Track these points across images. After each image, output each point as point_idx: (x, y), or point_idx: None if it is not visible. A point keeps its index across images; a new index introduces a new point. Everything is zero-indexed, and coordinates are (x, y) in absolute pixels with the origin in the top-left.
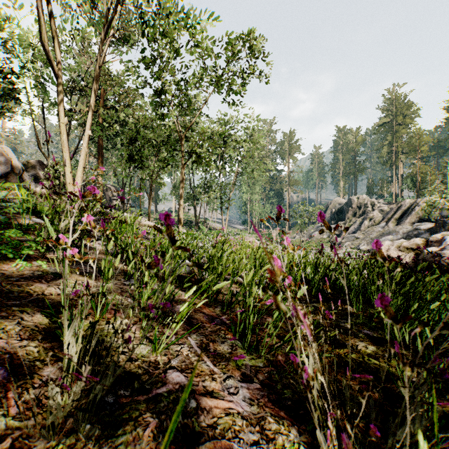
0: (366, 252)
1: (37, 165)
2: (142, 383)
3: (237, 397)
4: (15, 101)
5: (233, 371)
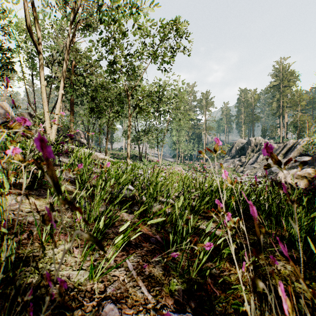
0: (261, 177)
1: (27, 116)
2: None
3: None
4: (11, 70)
5: (166, 298)
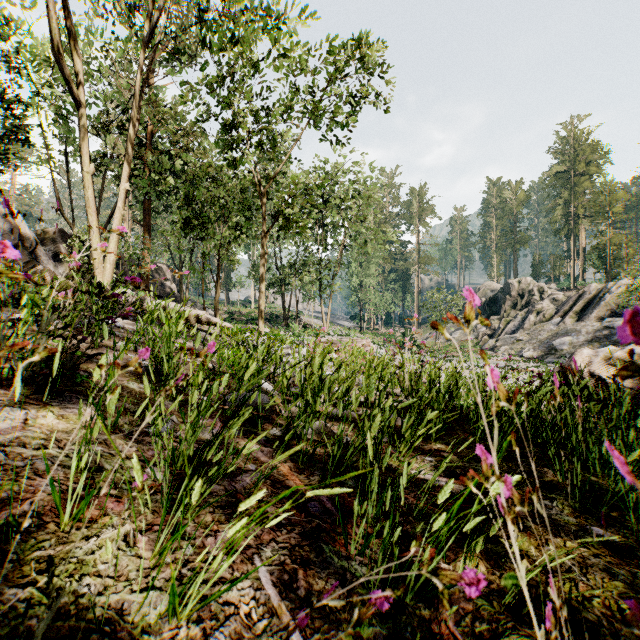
0: (532, 360)
1: (57, 235)
2: None
3: None
4: (23, 142)
5: None
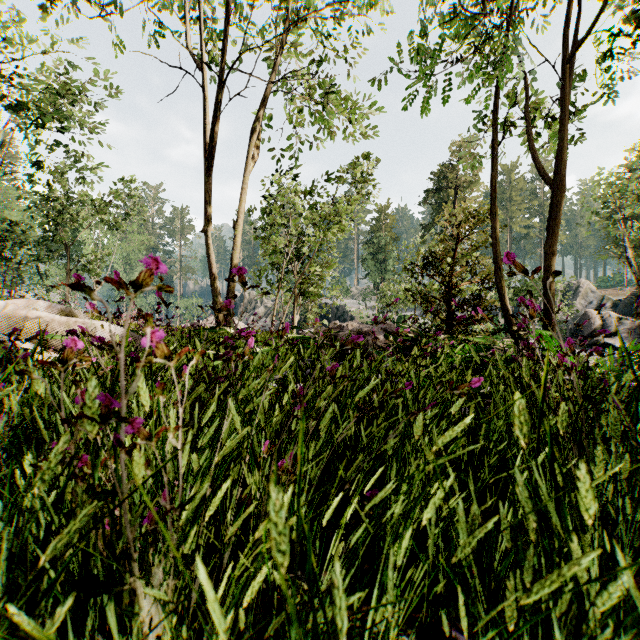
0: None
1: None
2: None
3: None
4: None
5: None
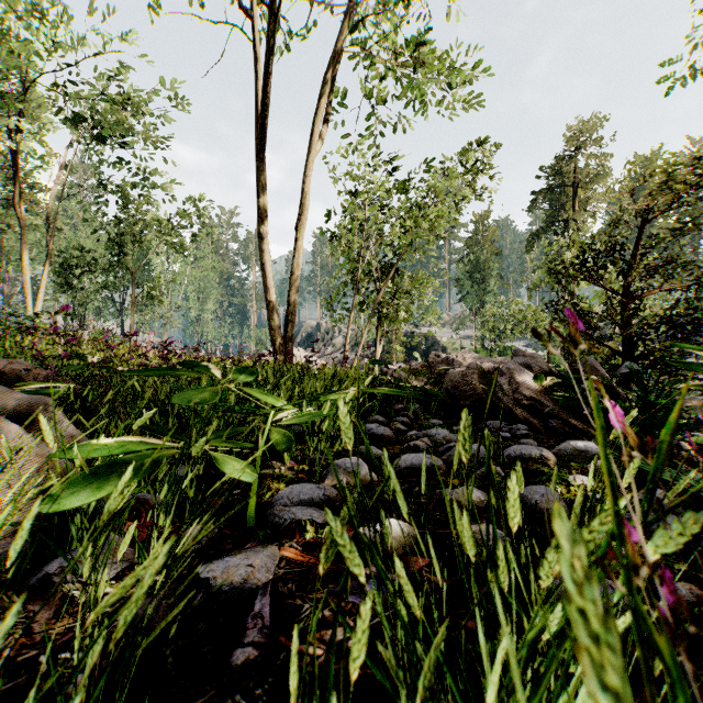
0: None
1: None
2: None
3: None
4: None
5: None
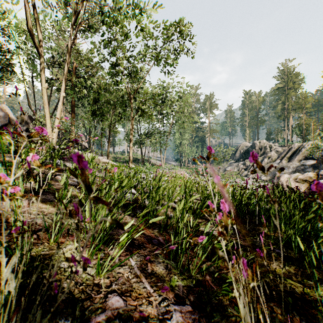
0: (266, 181)
1: (27, 118)
2: (83, 309)
3: (171, 322)
4: (11, 72)
5: (167, 293)
